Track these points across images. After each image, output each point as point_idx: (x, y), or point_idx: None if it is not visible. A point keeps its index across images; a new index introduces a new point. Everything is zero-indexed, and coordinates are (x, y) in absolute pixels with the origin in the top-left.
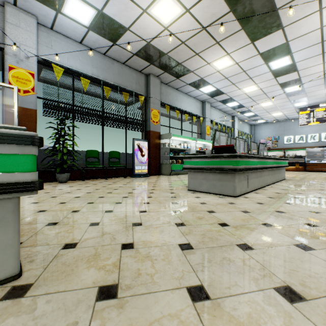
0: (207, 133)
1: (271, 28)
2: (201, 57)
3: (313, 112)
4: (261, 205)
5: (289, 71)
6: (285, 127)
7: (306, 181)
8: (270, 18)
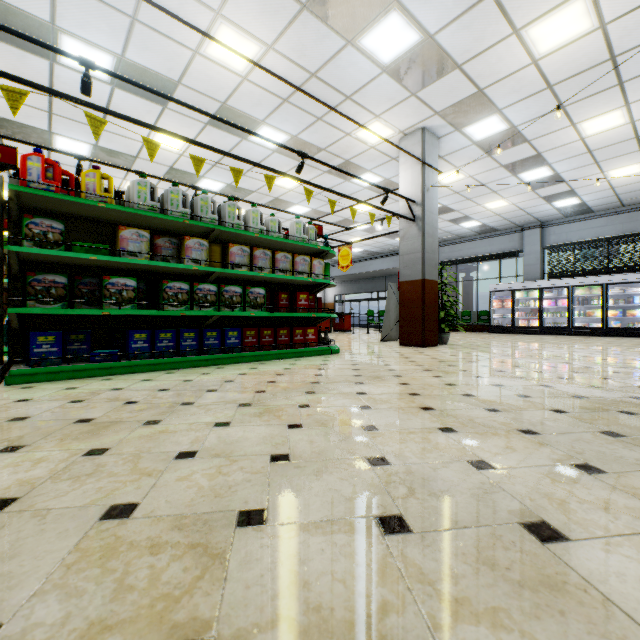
0: None
1: None
2: None
3: None
4: None
5: None
6: None
7: None
8: None
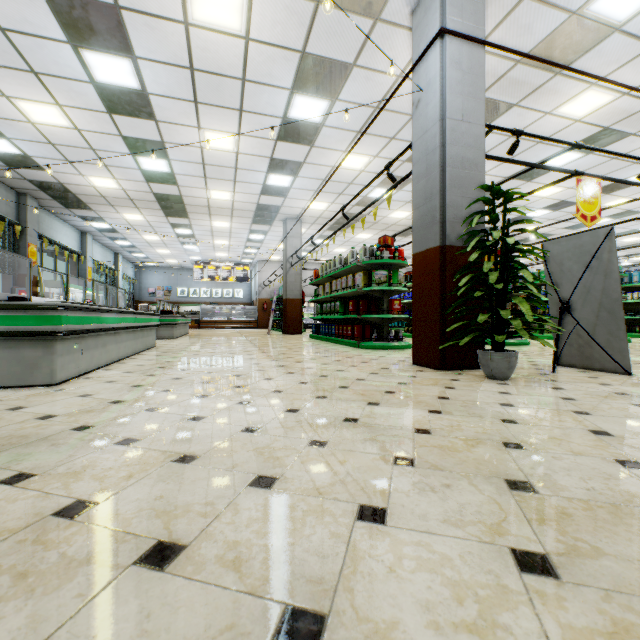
0: (89, 277)
1: (182, 216)
2: (115, 208)
3: (206, 268)
4: (189, 339)
5: (190, 237)
6: (179, 276)
7: (203, 333)
8: (183, 213)
